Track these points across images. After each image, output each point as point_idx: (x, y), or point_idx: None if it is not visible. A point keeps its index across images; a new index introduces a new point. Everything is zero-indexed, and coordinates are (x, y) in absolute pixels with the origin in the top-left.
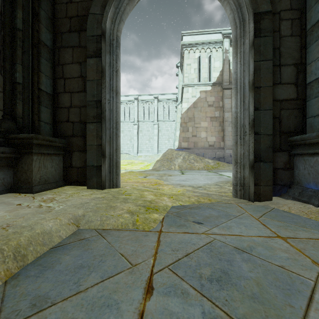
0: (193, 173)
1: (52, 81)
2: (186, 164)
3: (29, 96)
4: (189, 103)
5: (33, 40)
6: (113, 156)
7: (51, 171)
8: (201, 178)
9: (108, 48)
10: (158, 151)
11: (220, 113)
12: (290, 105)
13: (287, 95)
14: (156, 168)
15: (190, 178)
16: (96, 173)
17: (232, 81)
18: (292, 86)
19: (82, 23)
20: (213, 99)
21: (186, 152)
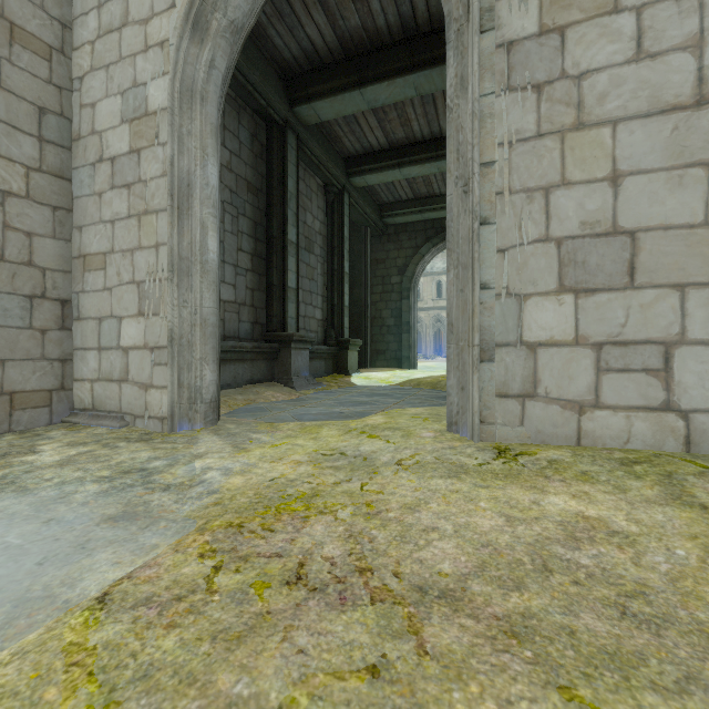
0: None
1: None
2: None
3: None
4: None
5: None
6: None
7: None
8: None
9: None
10: None
11: None
12: None
13: None
14: None
15: None
16: None
17: None
18: None
19: None
20: None
21: None
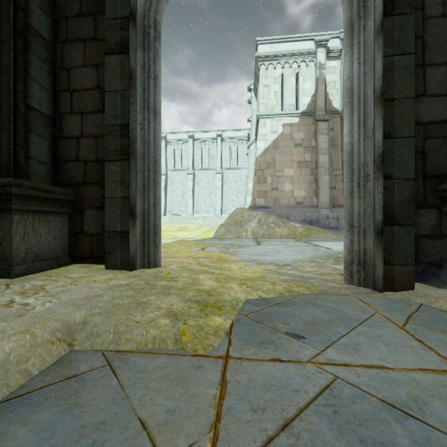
0: (273, 242)
1: (51, 95)
2: (262, 230)
3: (9, 116)
4: (267, 141)
5: (16, 24)
6: (149, 215)
7: (47, 241)
8: (287, 250)
9: (140, 39)
10: (223, 212)
11: (311, 156)
12: (441, 131)
13: (436, 114)
14: (220, 236)
15: (270, 251)
16: (121, 243)
17: (329, 110)
18: (445, 100)
19: (100, 1)
20: (302, 136)
21: (262, 212)
